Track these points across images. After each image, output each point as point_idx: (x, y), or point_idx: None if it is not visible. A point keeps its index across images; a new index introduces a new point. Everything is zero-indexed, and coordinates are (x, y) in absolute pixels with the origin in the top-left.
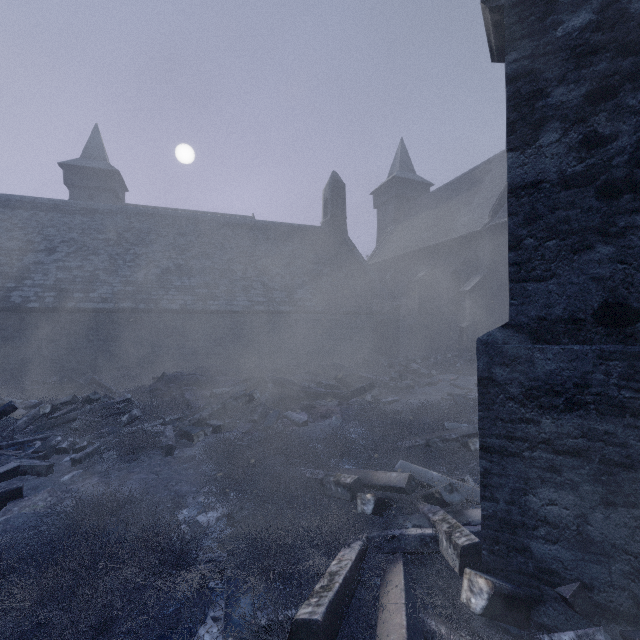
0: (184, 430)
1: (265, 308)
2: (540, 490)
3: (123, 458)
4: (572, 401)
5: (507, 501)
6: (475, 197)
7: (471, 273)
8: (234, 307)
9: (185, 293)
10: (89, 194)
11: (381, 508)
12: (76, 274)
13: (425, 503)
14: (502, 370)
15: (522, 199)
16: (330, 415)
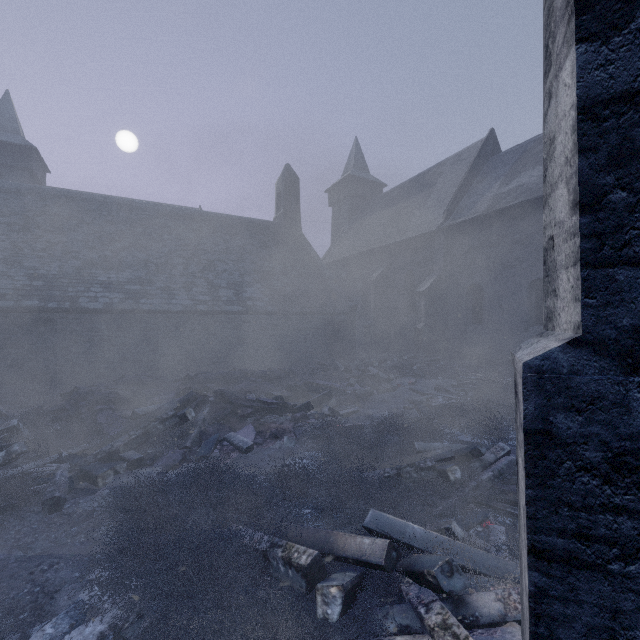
0: (85, 470)
1: (209, 308)
2: None
3: None
4: None
5: None
6: (429, 198)
7: (426, 274)
8: (172, 306)
9: (111, 290)
10: None
11: (351, 601)
12: None
13: (409, 580)
14: (569, 419)
15: (605, 123)
16: (281, 435)
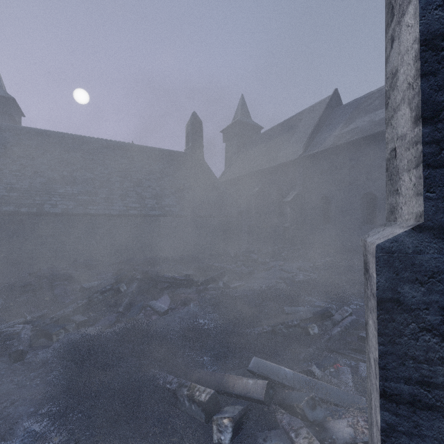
0: (43, 329)
1: (138, 212)
2: None
3: None
4: None
5: None
6: (292, 136)
7: (291, 189)
8: (111, 211)
9: (67, 199)
10: None
11: (239, 428)
12: None
13: (282, 410)
14: (414, 289)
15: (443, 52)
16: (189, 302)
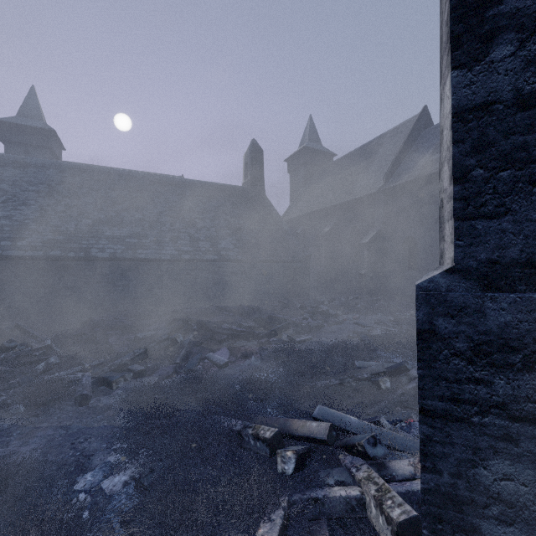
0: (103, 377)
1: (191, 257)
2: (492, 462)
3: (30, 412)
4: (532, 359)
5: (452, 473)
6: (371, 165)
7: (368, 228)
8: (162, 256)
9: (115, 242)
10: (25, 150)
11: (302, 463)
12: (4, 223)
13: (346, 453)
14: (446, 322)
15: (470, 124)
16: (249, 355)
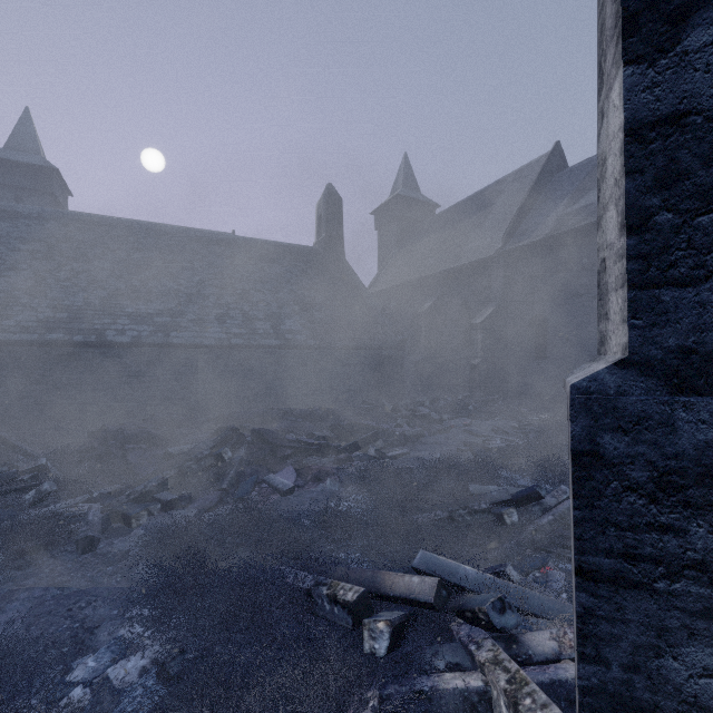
0: (118, 510)
1: (245, 342)
2: (686, 650)
3: (10, 563)
4: None
5: (625, 665)
6: (486, 220)
7: (483, 304)
8: (205, 340)
9: (140, 322)
10: (16, 196)
11: (399, 638)
12: None
13: (460, 620)
14: (616, 439)
15: (651, 145)
16: (324, 477)
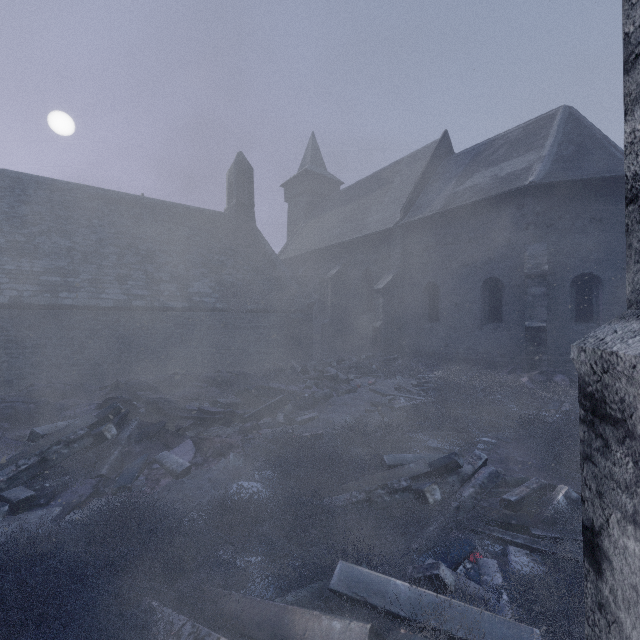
0: None
1: (148, 304)
2: None
3: None
4: None
5: None
6: (386, 196)
7: (383, 271)
8: (101, 301)
9: (22, 281)
10: None
11: None
12: None
13: None
14: None
15: None
16: (227, 451)
